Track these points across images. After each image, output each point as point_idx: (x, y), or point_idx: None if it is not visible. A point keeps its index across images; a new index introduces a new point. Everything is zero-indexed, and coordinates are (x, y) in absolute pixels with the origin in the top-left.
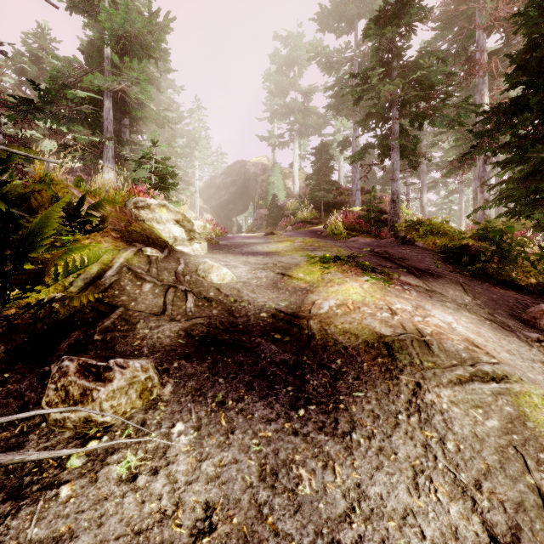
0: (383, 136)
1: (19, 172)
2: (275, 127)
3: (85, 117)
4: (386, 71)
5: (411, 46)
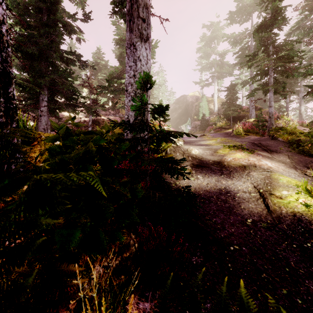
0: (264, 84)
1: (96, 114)
2: (203, 74)
3: (122, 89)
4: (266, 50)
5: (279, 38)
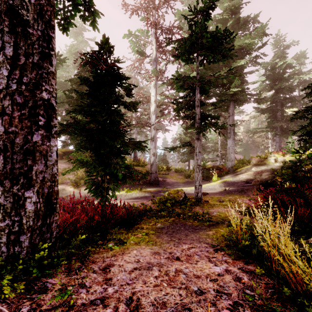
0: None
1: None
2: None
3: None
4: None
5: None
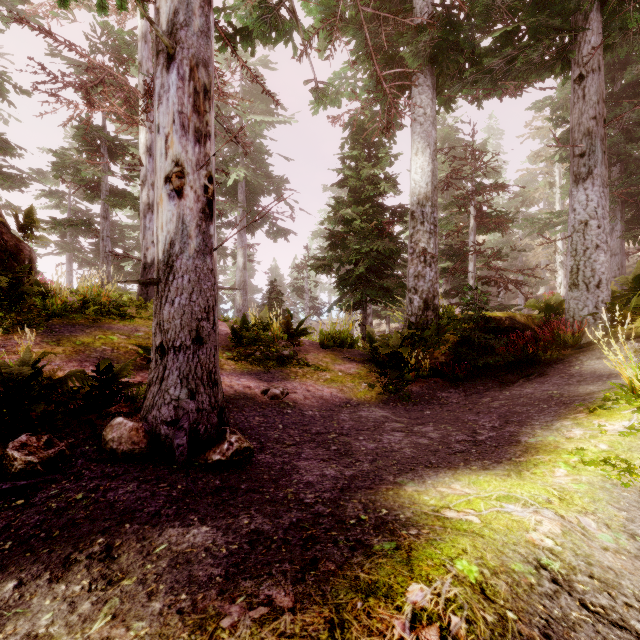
0: None
1: None
2: None
3: None
4: None
5: None
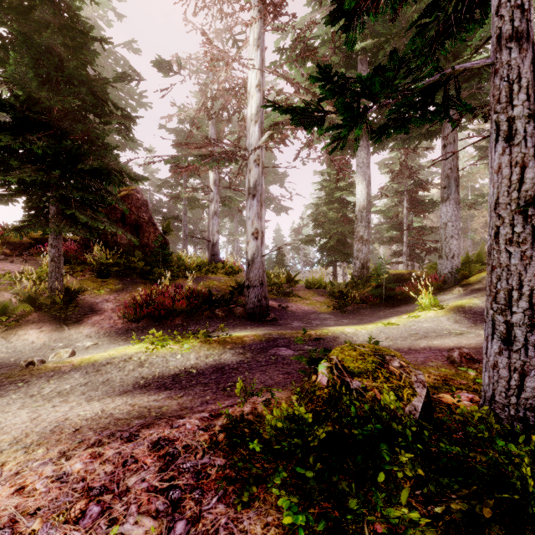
0: None
1: None
2: None
3: None
4: None
5: None
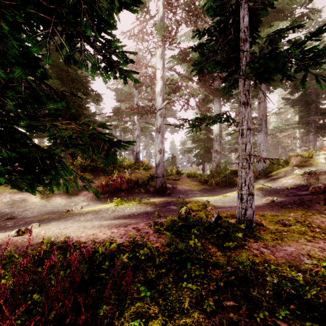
0: None
1: None
2: None
3: None
4: None
5: None
